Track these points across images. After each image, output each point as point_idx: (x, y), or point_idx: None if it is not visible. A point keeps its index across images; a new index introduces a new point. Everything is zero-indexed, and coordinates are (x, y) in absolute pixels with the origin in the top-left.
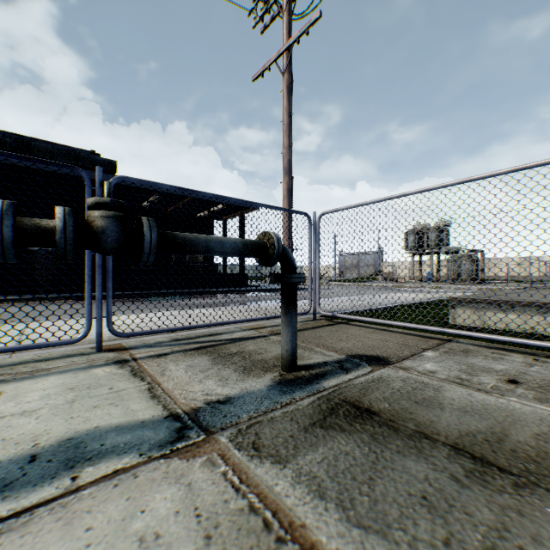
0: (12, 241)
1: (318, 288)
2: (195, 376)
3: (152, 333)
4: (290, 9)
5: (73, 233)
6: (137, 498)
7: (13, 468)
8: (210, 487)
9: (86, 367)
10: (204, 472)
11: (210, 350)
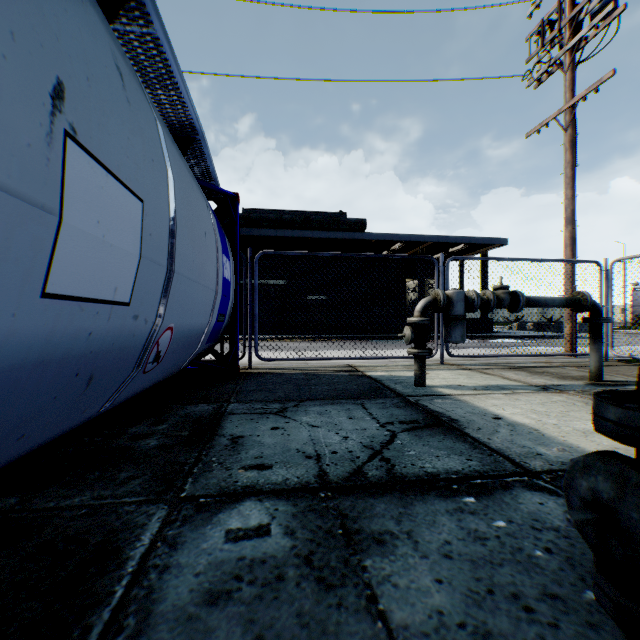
0: (479, 306)
1: (609, 331)
2: (525, 377)
3: (469, 357)
4: (573, 65)
5: (496, 301)
6: (545, 396)
7: (482, 387)
8: (576, 398)
9: (449, 369)
10: (569, 396)
11: (519, 369)
